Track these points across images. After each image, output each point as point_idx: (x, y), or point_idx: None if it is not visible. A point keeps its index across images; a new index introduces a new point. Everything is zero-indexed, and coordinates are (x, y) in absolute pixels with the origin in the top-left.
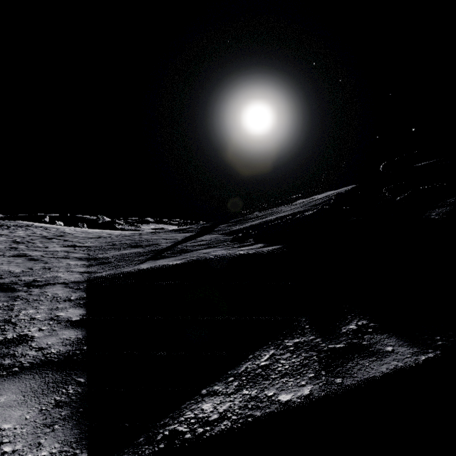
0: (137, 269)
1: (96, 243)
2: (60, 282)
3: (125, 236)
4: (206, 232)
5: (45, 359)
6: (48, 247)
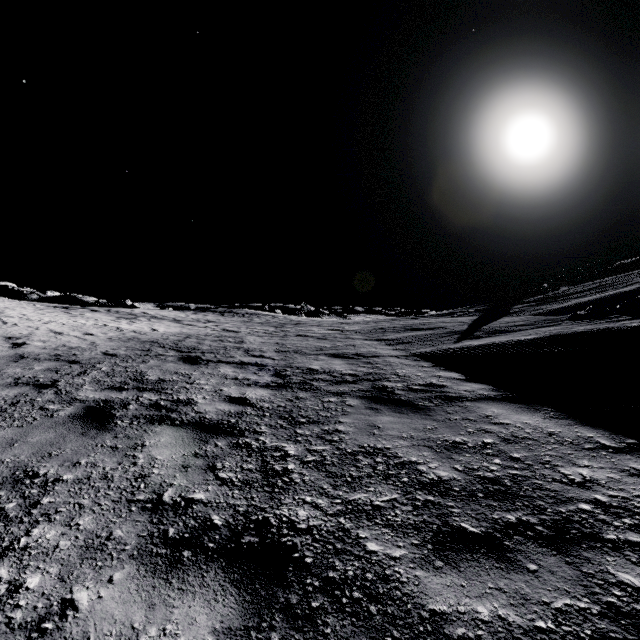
0: (471, 345)
1: (356, 327)
2: (386, 355)
3: (378, 322)
4: (499, 314)
5: (485, 396)
6: (314, 330)
